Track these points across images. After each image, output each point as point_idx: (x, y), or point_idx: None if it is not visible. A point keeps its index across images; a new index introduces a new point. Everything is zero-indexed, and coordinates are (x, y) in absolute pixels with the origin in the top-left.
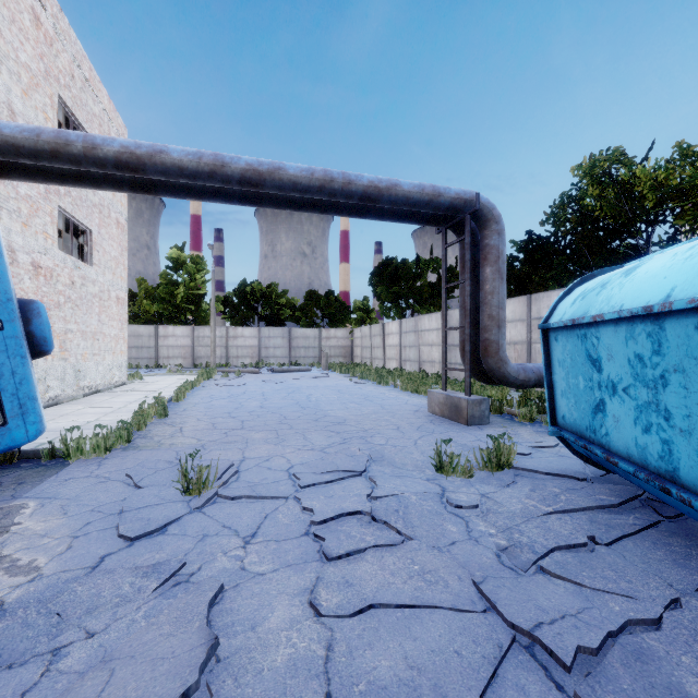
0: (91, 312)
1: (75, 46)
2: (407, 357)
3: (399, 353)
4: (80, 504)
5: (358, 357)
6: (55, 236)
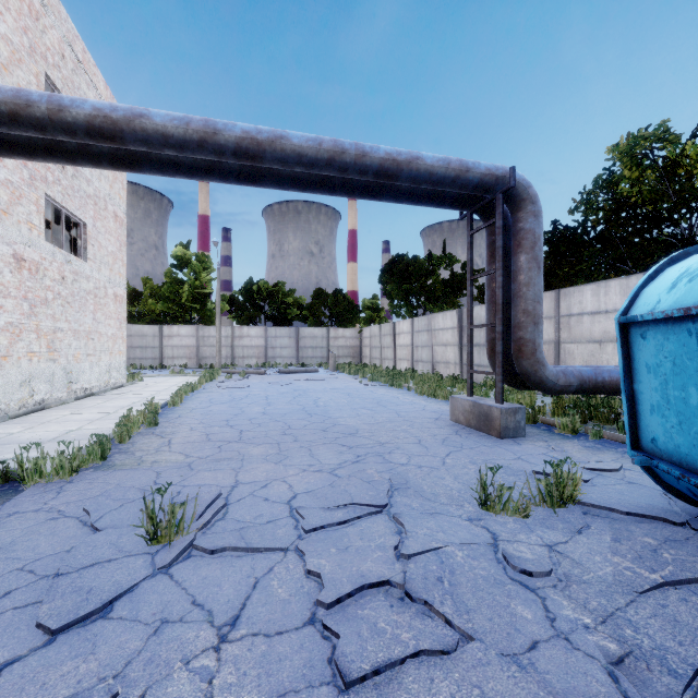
0: (84, 310)
1: (66, 24)
2: (419, 357)
3: (411, 354)
4: (9, 557)
5: (367, 357)
6: (41, 226)
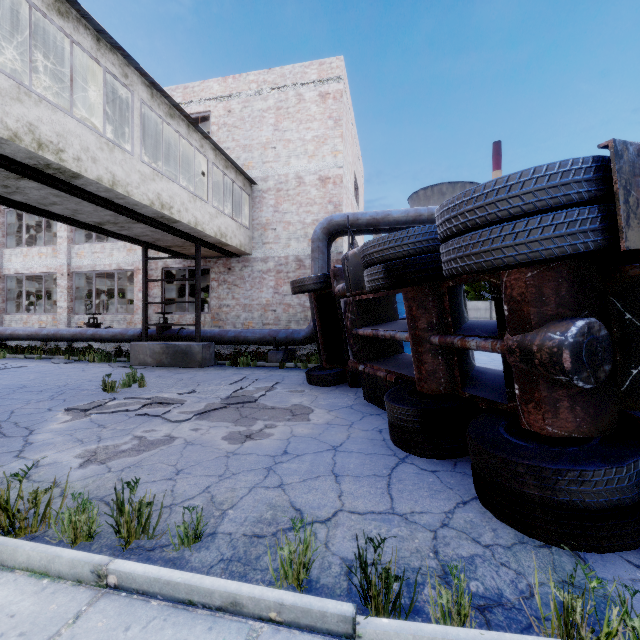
0: None
1: (356, 136)
2: None
3: None
4: None
5: None
6: None
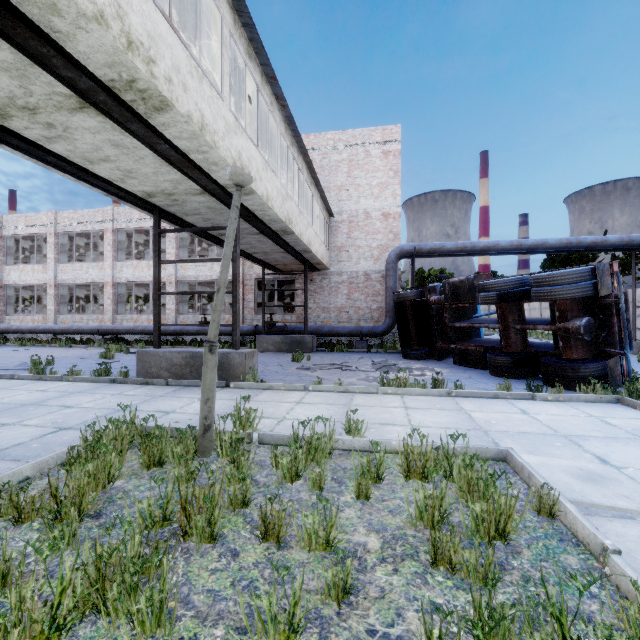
0: None
1: None
2: None
3: None
4: None
5: None
6: None
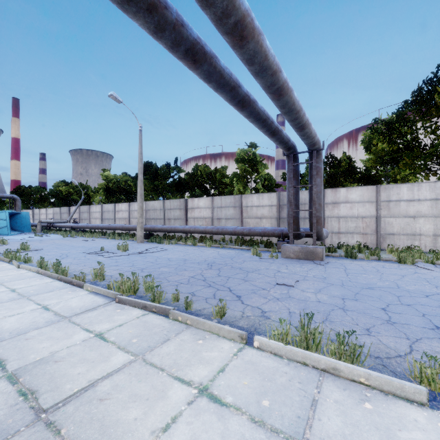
0: None
1: None
2: None
3: None
4: None
5: None
6: None
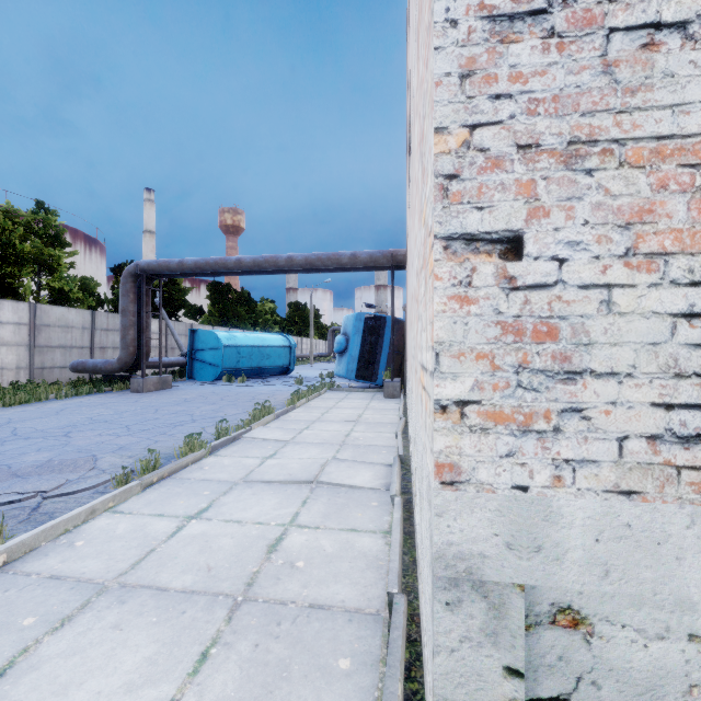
0: None
1: None
2: None
3: None
4: None
5: None
6: None
